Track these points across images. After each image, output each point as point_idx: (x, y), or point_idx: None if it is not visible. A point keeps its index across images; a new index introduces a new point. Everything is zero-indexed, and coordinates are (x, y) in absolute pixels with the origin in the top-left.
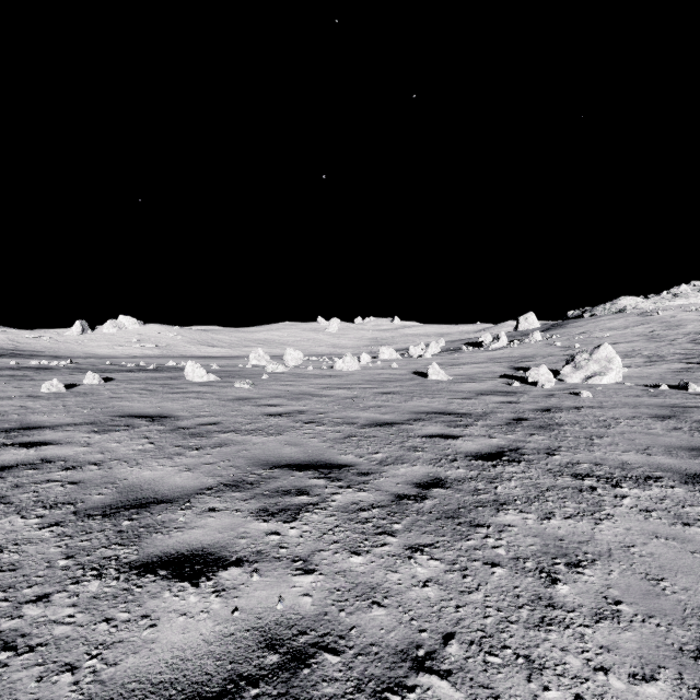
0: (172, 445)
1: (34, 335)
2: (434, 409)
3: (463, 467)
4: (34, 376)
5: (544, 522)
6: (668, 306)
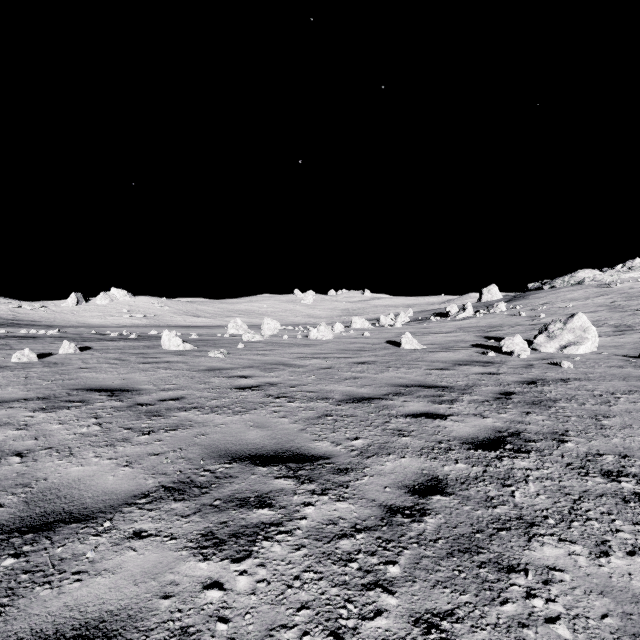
0: (121, 427)
1: (33, 306)
2: (413, 381)
3: (462, 460)
4: (14, 345)
5: (602, 561)
6: (625, 278)
